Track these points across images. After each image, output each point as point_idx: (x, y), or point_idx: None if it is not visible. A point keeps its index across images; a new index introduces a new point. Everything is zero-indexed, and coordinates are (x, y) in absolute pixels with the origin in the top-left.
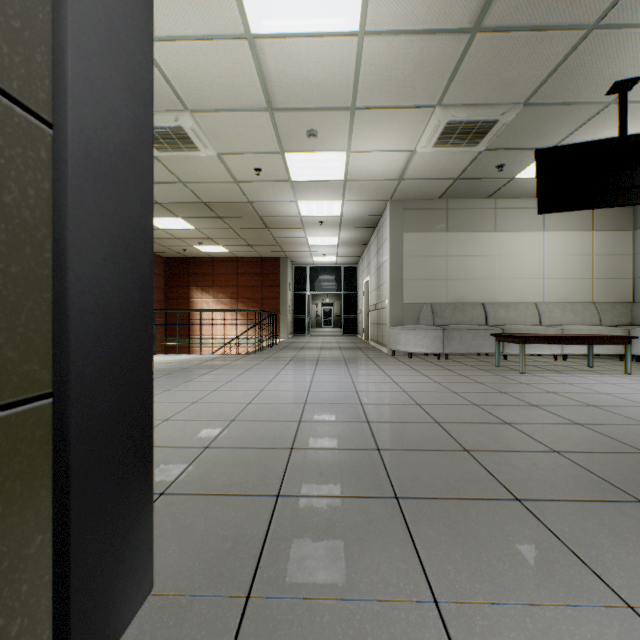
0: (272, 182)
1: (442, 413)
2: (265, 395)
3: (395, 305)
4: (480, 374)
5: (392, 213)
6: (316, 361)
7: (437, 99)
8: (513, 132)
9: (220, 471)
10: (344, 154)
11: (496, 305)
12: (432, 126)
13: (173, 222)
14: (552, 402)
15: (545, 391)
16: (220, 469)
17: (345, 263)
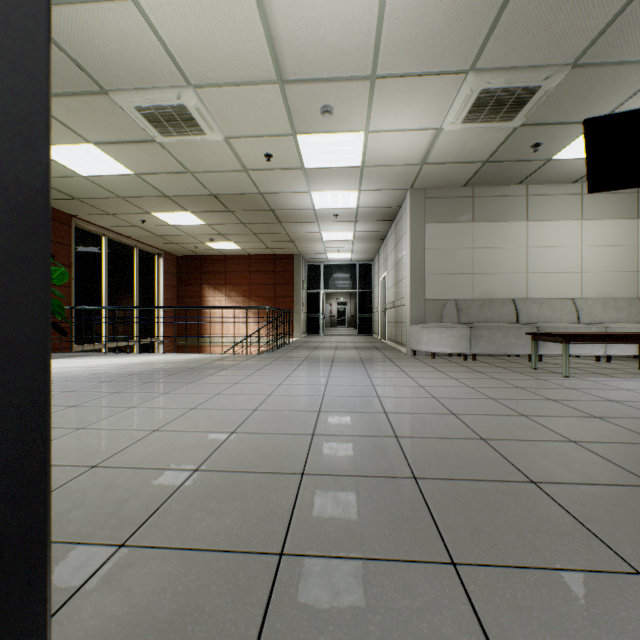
0: (284, 170)
1: (486, 426)
2: (274, 400)
3: (416, 301)
4: (517, 377)
5: (413, 202)
6: (331, 361)
7: (470, 62)
8: (556, 102)
9: (207, 508)
10: (362, 135)
11: (528, 301)
12: (462, 97)
13: (183, 217)
14: (618, 413)
15: (603, 399)
16: (207, 505)
17: (360, 260)
